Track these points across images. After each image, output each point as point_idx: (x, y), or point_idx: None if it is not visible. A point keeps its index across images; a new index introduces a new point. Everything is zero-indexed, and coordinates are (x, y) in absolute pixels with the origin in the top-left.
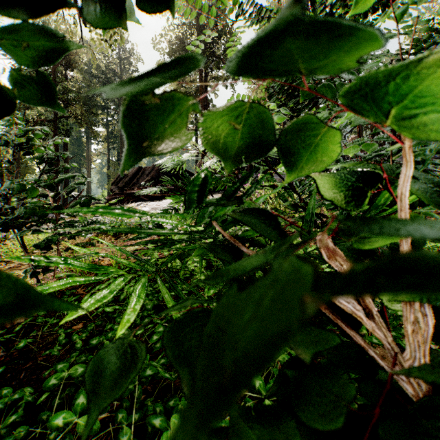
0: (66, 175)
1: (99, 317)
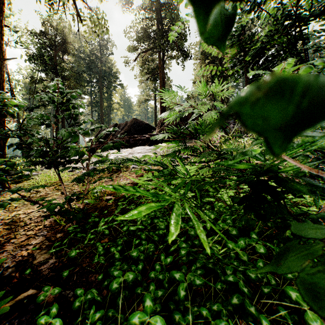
0: (95, 126)
1: (122, 234)
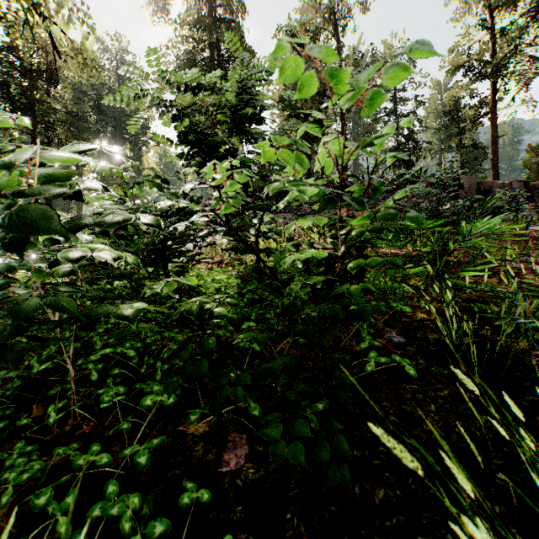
0: None
1: None
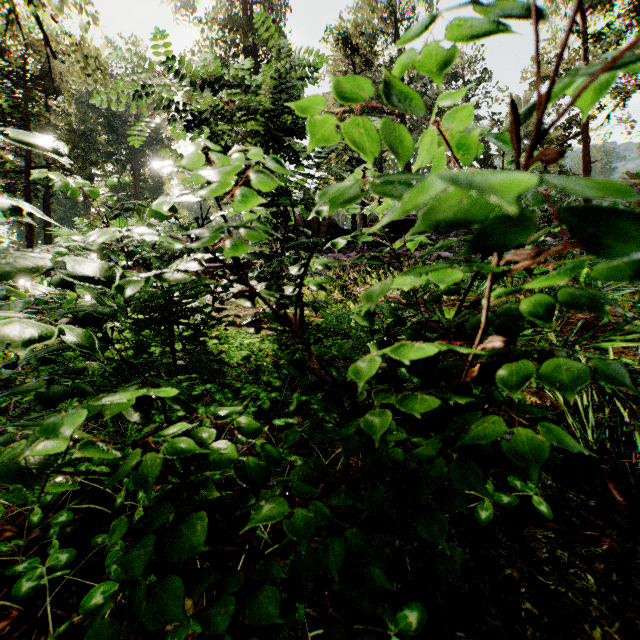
0: None
1: None
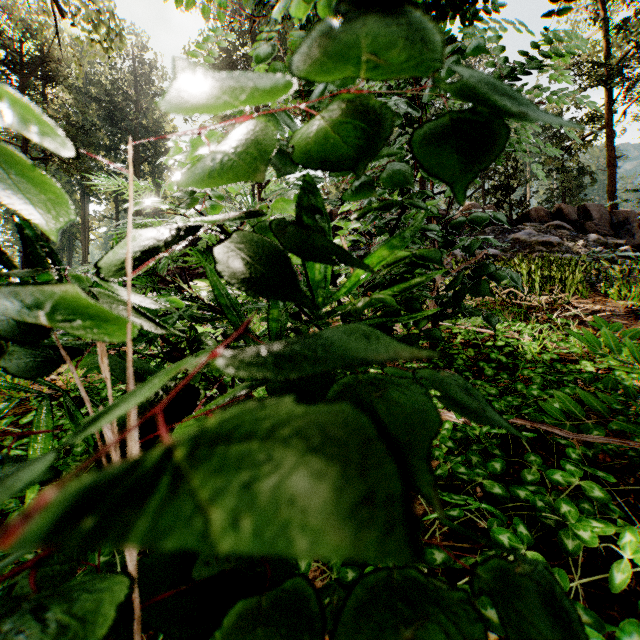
0: None
1: None
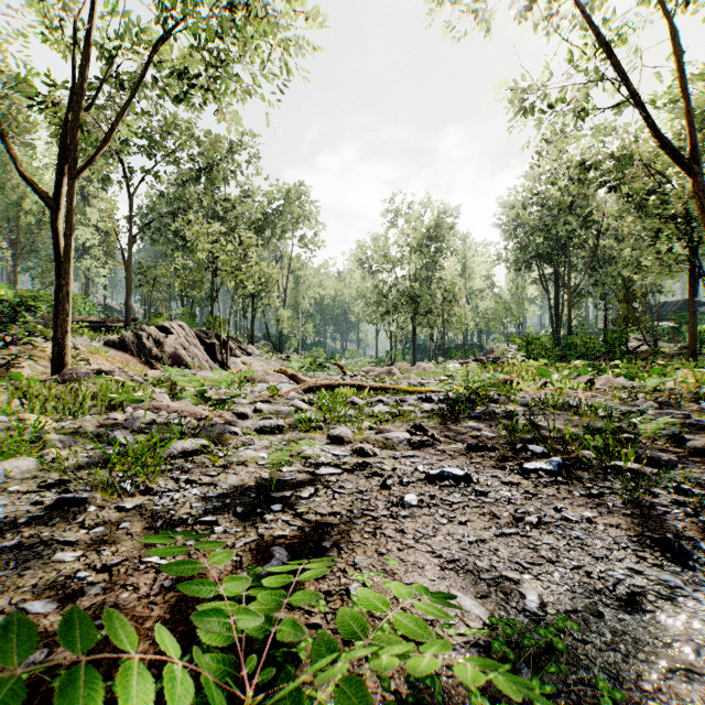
0: None
1: None
